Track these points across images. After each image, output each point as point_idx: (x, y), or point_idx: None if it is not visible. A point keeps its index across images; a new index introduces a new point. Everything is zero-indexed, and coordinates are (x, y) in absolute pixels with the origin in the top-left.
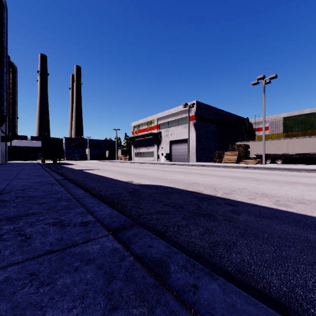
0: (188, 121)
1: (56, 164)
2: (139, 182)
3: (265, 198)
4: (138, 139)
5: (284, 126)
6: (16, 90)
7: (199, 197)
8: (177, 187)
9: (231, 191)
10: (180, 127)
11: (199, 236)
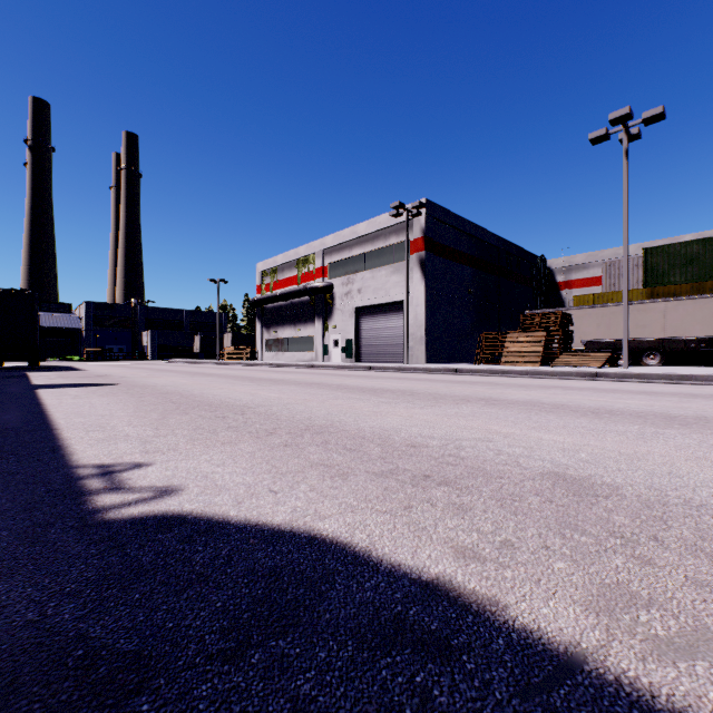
0: (407, 253)
1: (17, 370)
2: (163, 490)
3: None
4: (274, 305)
5: (646, 270)
6: None
7: None
8: (543, 625)
9: None
10: (383, 271)
11: None
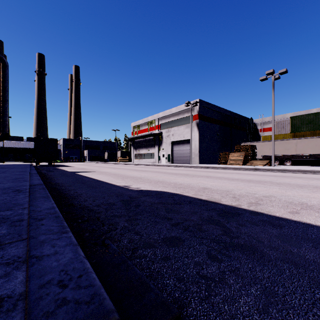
0: (191, 121)
1: (50, 166)
2: (138, 188)
3: (312, 211)
4: (138, 140)
5: (292, 126)
6: (7, 87)
7: (220, 210)
8: (186, 194)
9: (258, 200)
10: (182, 127)
11: (261, 319)
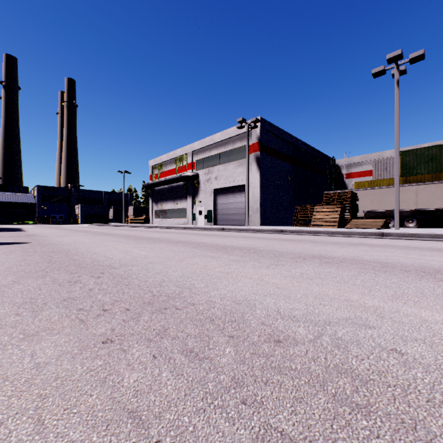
0: (247, 152)
1: None
2: None
3: None
4: (160, 188)
5: (402, 165)
6: None
7: None
8: None
9: None
10: (232, 165)
11: None
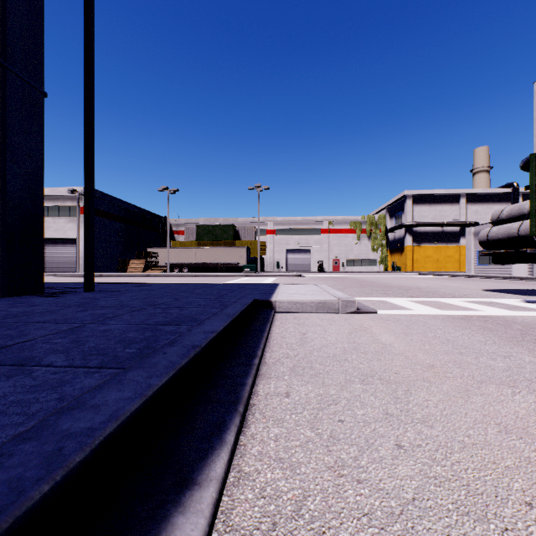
0: (79, 215)
1: None
2: None
3: None
4: None
5: (197, 234)
6: None
7: None
8: None
9: None
10: (63, 220)
11: None
